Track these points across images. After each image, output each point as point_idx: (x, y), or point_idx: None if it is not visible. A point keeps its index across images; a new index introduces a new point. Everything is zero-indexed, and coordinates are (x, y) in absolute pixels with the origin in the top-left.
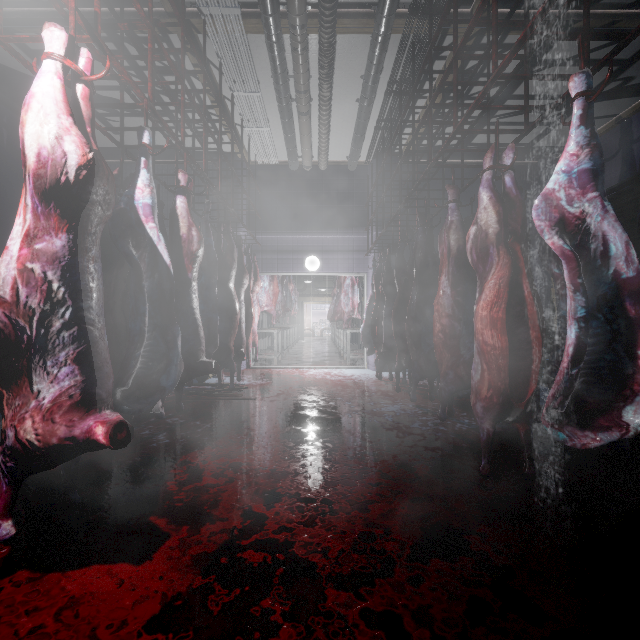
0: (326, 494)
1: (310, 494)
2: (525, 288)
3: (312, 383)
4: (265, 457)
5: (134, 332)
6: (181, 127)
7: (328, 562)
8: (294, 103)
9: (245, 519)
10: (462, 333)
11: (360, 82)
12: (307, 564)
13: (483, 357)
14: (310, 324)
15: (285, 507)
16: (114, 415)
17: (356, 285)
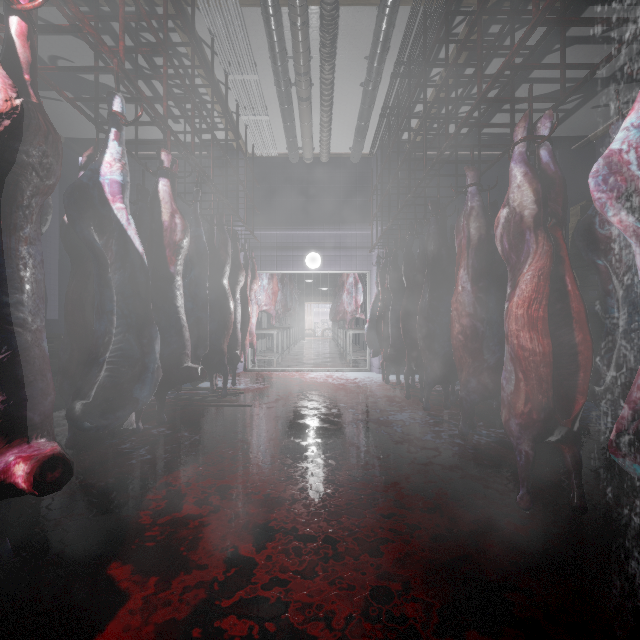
0: (329, 529)
1: (310, 529)
2: (566, 282)
3: (313, 387)
4: (258, 478)
5: (99, 334)
6: (164, 101)
7: (332, 636)
8: (294, 88)
9: (229, 566)
10: (484, 335)
11: (364, 64)
12: (305, 639)
13: (515, 364)
14: (311, 324)
15: (279, 548)
16: (52, 444)
17: (359, 283)
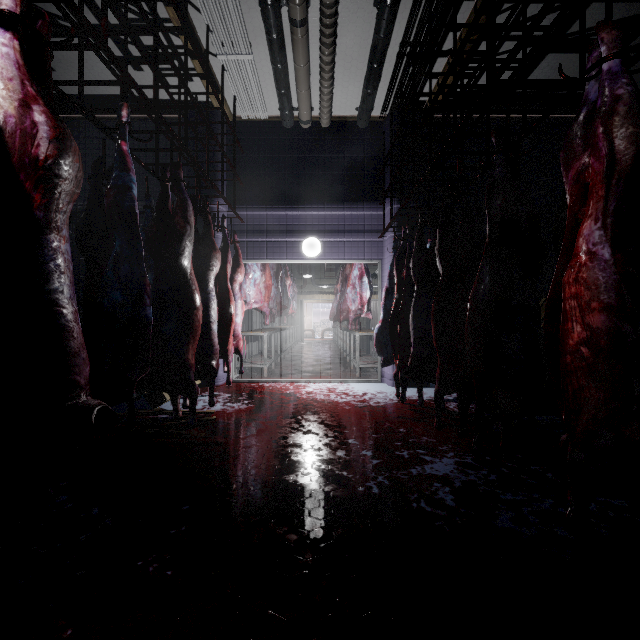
0: None
1: None
2: None
3: (310, 408)
4: None
5: None
6: None
7: None
8: (285, 10)
9: None
10: None
11: None
12: None
13: None
14: (310, 324)
15: None
16: None
17: (367, 276)
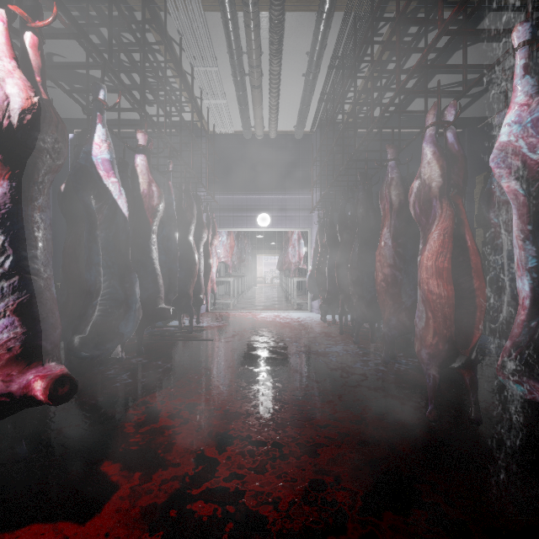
0: (276, 437)
1: (261, 437)
2: (466, 239)
3: (263, 325)
4: (219, 397)
5: (92, 281)
6: (142, 91)
7: (279, 516)
8: (247, 78)
9: (197, 464)
10: (402, 281)
11: (306, 58)
12: (257, 518)
13: (426, 305)
14: (262, 273)
15: (236, 451)
16: (61, 366)
17: (302, 239)
